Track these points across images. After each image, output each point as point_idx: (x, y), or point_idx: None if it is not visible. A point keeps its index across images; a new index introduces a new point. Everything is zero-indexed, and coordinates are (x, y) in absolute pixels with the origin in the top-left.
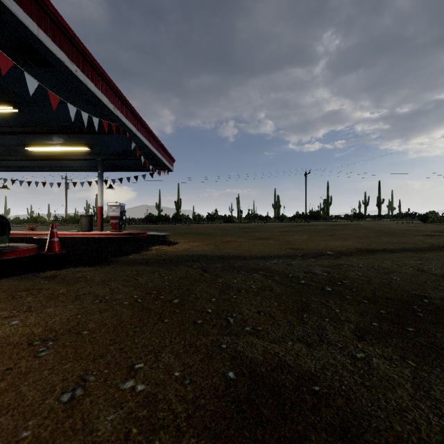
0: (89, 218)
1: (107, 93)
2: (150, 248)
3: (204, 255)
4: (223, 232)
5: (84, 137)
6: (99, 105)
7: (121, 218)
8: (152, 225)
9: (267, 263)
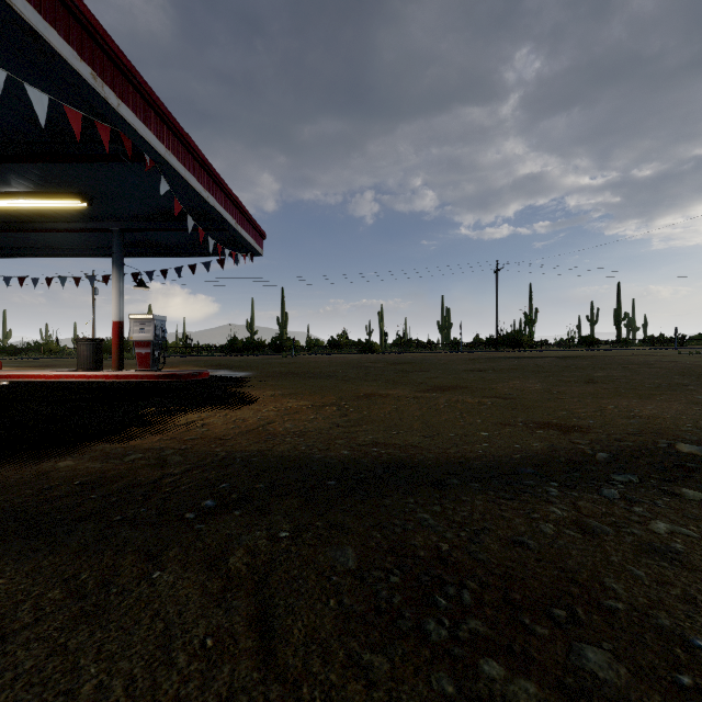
0: (95, 345)
1: (70, 31)
2: (172, 420)
3: (298, 463)
4: (358, 372)
5: (66, 175)
6: (46, 57)
7: (156, 345)
8: (231, 358)
9: (543, 525)
